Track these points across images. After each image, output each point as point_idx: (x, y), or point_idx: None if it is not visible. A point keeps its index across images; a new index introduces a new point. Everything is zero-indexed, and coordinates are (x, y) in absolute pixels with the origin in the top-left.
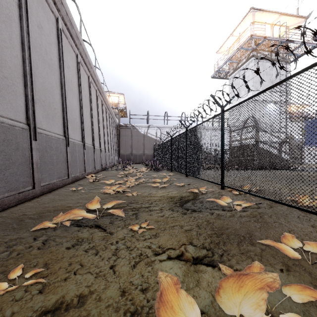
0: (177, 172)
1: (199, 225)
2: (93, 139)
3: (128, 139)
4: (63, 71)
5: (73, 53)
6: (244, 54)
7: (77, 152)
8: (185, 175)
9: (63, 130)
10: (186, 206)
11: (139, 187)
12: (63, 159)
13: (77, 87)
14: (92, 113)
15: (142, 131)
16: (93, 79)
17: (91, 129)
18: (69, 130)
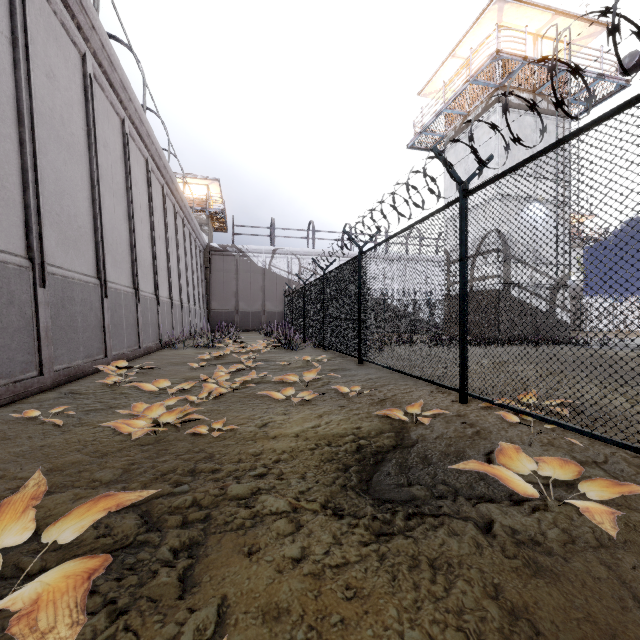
0: (336, 352)
1: (471, 635)
2: (136, 273)
3: (229, 279)
4: (28, 79)
5: (71, 48)
6: (479, 97)
7: (77, 303)
8: (356, 360)
9: (23, 240)
10: (383, 483)
11: (239, 401)
12: (19, 323)
13: (82, 138)
14: (135, 210)
15: (261, 262)
16: (138, 129)
17: (131, 249)
18: (50, 244)
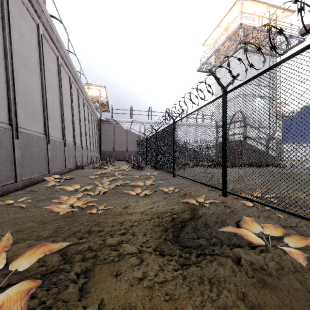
0: (162, 170)
1: None
2: (64, 132)
3: (110, 135)
4: (10, 36)
5: (31, 21)
6: (231, 46)
7: (34, 147)
8: (172, 174)
9: (7, 115)
10: (185, 237)
11: (114, 195)
12: (5, 156)
13: (37, 65)
14: (63, 101)
15: (125, 126)
16: (65, 61)
17: (61, 120)
18: (21, 117)
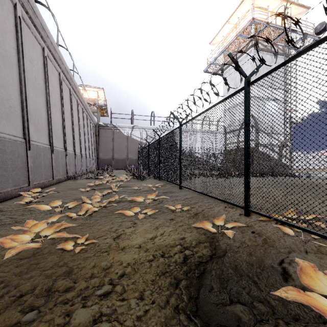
0: (166, 181)
1: None
2: (51, 137)
3: (109, 142)
4: None
5: None
6: (242, 45)
7: (7, 153)
8: (178, 186)
9: None
10: (209, 302)
11: (104, 216)
12: None
13: (13, 53)
14: (51, 101)
15: (126, 132)
16: (53, 54)
17: (48, 122)
18: None
